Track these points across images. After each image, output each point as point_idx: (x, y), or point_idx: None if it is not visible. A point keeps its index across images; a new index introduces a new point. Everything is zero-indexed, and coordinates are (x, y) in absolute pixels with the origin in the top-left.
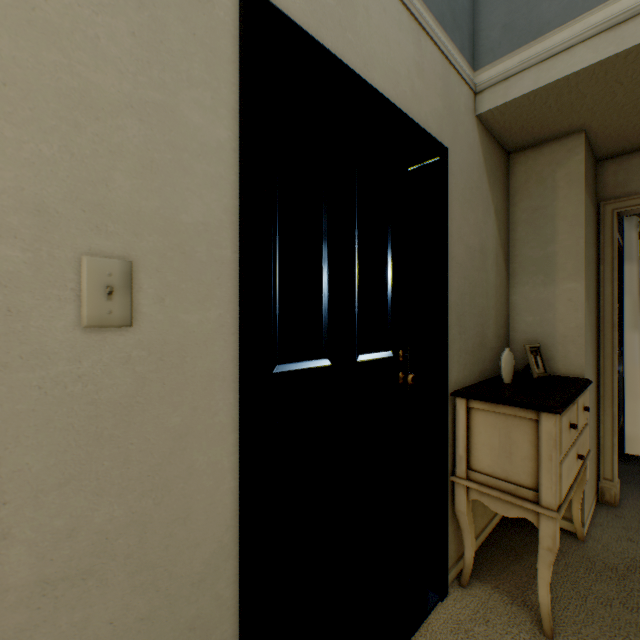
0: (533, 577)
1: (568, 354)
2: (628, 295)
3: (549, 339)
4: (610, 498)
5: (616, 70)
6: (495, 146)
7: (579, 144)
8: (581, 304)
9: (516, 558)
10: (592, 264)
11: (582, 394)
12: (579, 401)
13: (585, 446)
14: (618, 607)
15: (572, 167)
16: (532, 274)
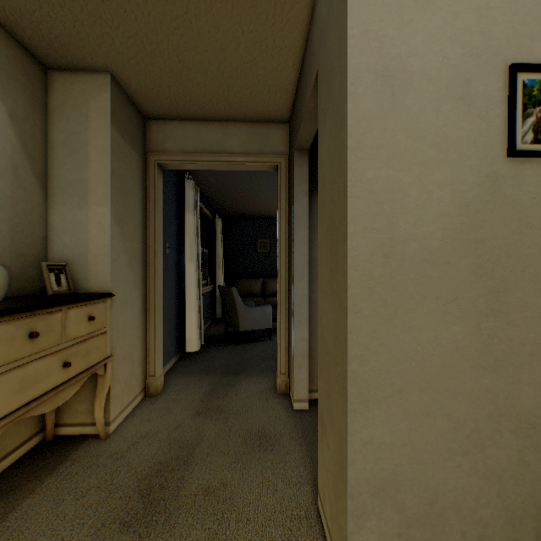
0: (13, 510)
1: (99, 272)
2: (189, 236)
3: (85, 259)
4: (154, 390)
5: (94, 3)
6: (12, 42)
7: (108, 83)
8: (109, 227)
9: (7, 496)
10: (136, 199)
11: (89, 305)
12: (76, 311)
13: (99, 353)
14: (93, 493)
15: (102, 102)
16: (70, 196)
